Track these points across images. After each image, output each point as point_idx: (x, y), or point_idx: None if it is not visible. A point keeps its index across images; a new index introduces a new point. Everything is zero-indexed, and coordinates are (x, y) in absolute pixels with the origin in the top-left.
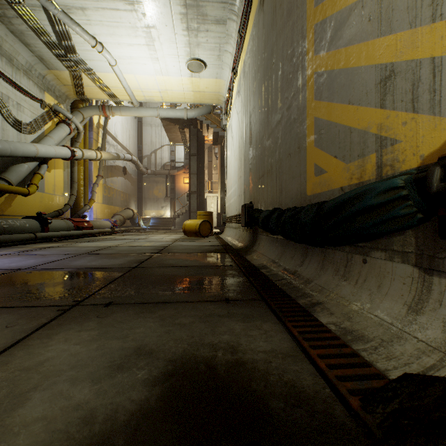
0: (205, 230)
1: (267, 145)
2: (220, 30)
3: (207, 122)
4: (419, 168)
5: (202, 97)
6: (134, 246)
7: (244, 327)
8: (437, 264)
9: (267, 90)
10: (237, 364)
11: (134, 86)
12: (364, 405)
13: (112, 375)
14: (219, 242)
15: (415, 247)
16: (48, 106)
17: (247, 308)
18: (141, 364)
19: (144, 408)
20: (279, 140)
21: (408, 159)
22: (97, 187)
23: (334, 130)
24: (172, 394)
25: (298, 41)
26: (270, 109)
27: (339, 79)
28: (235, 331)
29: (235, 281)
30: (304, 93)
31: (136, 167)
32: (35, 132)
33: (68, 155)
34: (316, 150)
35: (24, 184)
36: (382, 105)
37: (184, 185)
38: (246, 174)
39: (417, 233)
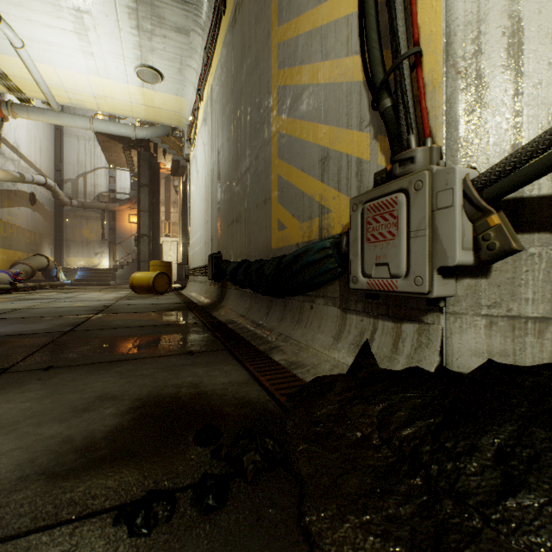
0: (161, 285)
1: (236, 191)
2: (182, 40)
3: (164, 146)
4: (341, 234)
5: (157, 114)
6: (58, 307)
7: (207, 371)
8: (349, 305)
9: (237, 131)
10: (199, 393)
11: (54, 81)
12: (288, 399)
13: (79, 415)
14: (180, 299)
15: (339, 293)
16: None
17: (210, 357)
18: (107, 405)
19: (119, 427)
20: (248, 188)
21: (336, 226)
22: None
23: (292, 191)
24: (142, 417)
25: (265, 94)
26: (240, 153)
27: (296, 146)
28: (198, 374)
29: (200, 337)
30: (270, 148)
31: (54, 195)
32: None
33: None
34: (279, 206)
35: None
36: (322, 179)
37: (130, 225)
38: (214, 219)
39: (340, 283)
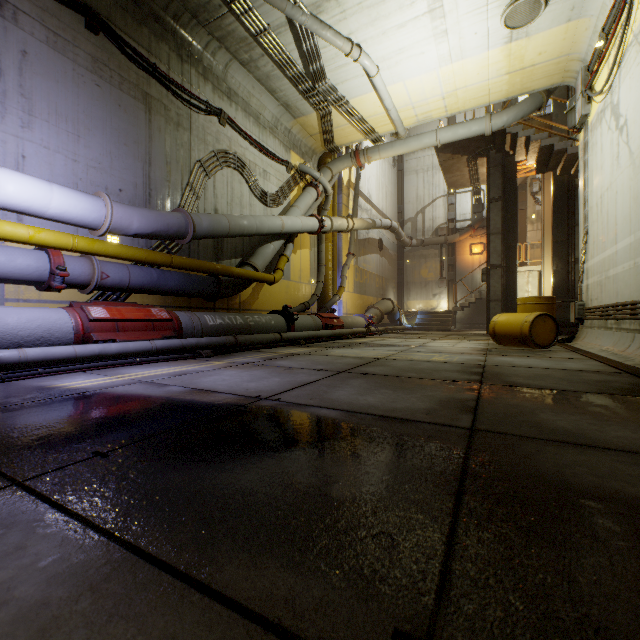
0: (542, 333)
1: None
2: None
3: (526, 132)
4: None
5: (526, 79)
6: (416, 360)
7: None
8: None
9: None
10: None
11: (402, 102)
12: None
13: None
14: (602, 363)
15: None
16: (293, 169)
17: None
18: None
19: None
20: None
21: None
22: (347, 271)
23: None
24: None
25: None
26: None
27: None
28: None
29: None
30: None
31: (396, 237)
32: (281, 203)
33: (315, 226)
34: None
35: (270, 271)
36: None
37: (471, 257)
38: None
39: None
